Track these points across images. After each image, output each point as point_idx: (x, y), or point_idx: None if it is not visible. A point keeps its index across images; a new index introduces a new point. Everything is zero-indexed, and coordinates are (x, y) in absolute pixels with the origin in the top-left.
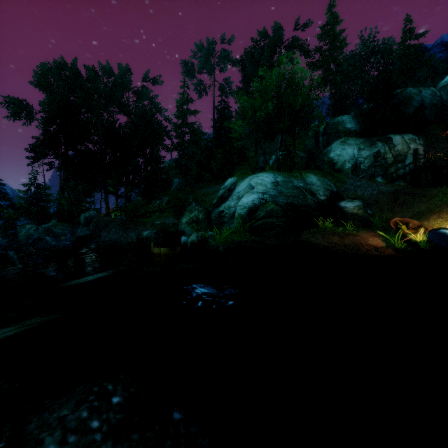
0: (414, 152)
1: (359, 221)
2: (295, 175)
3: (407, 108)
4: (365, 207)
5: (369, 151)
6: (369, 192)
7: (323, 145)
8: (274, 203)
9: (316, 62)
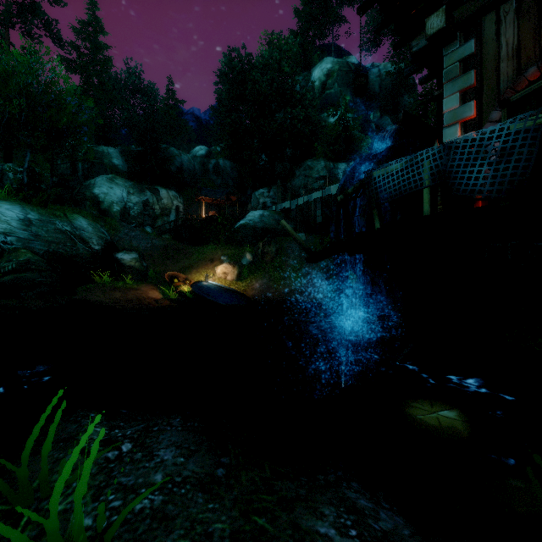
0: (176, 209)
1: (137, 274)
2: (57, 214)
3: (171, 166)
4: (141, 260)
5: (139, 198)
6: (144, 244)
7: (83, 174)
8: (31, 251)
9: (72, 62)
